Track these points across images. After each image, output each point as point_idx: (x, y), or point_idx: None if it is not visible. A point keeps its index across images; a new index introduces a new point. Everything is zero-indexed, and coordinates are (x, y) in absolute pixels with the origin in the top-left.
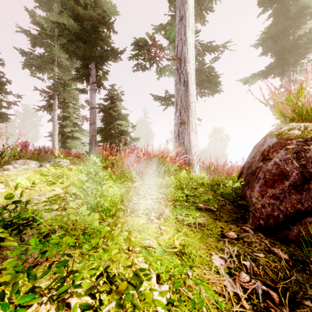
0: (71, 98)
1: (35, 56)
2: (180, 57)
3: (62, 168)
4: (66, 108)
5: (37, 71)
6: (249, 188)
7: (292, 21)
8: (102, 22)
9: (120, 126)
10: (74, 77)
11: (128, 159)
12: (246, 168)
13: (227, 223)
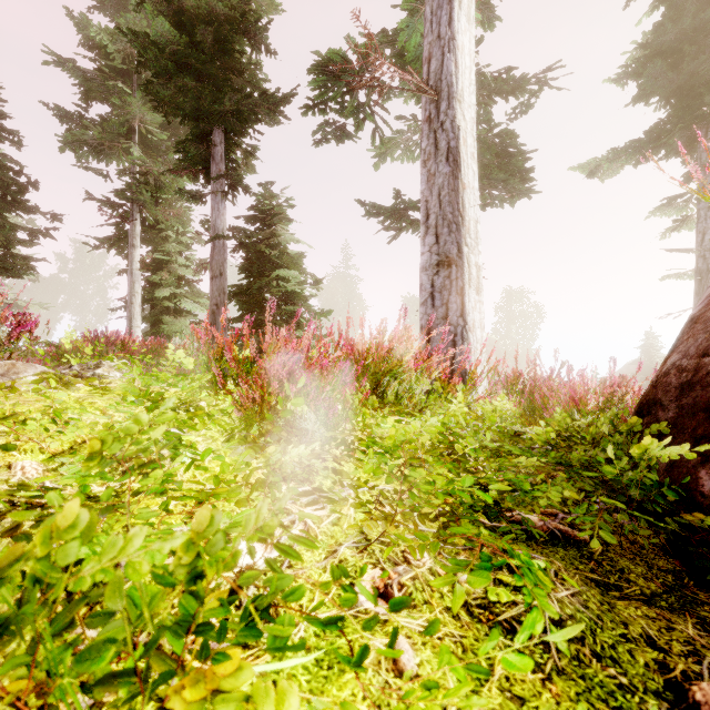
0: (172, 219)
1: (91, 123)
2: (436, 86)
3: (44, 388)
4: (161, 242)
5: (93, 158)
6: (709, 464)
7: None
8: (239, 29)
9: (285, 281)
10: (176, 166)
11: (284, 357)
12: (675, 388)
13: (655, 604)
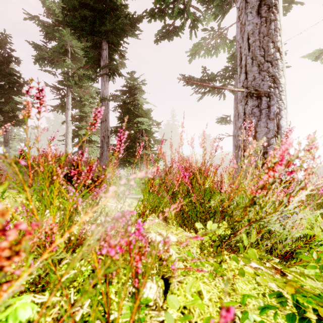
0: (87, 95)
1: (50, 51)
2: None
3: None
4: (82, 107)
5: (50, 66)
6: None
7: None
8: None
9: (141, 124)
10: (85, 65)
11: None
12: None
13: None
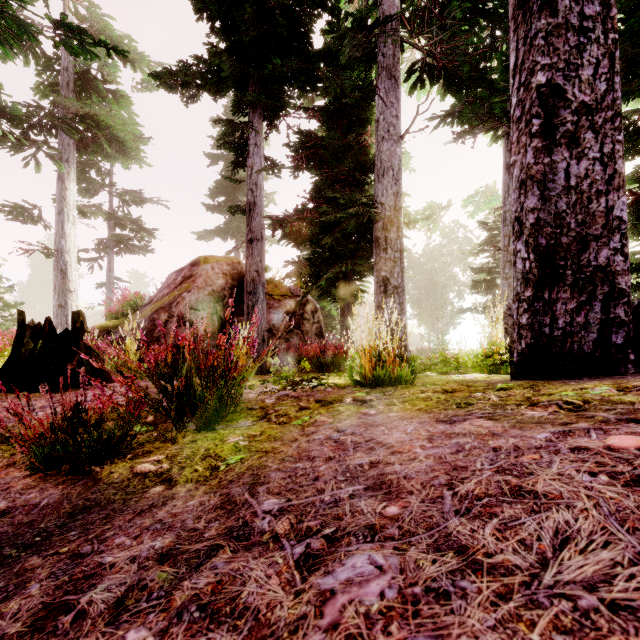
0: None
1: None
2: (58, 247)
3: None
4: None
5: None
6: None
7: (239, 186)
8: None
9: None
10: None
11: None
12: None
13: None
